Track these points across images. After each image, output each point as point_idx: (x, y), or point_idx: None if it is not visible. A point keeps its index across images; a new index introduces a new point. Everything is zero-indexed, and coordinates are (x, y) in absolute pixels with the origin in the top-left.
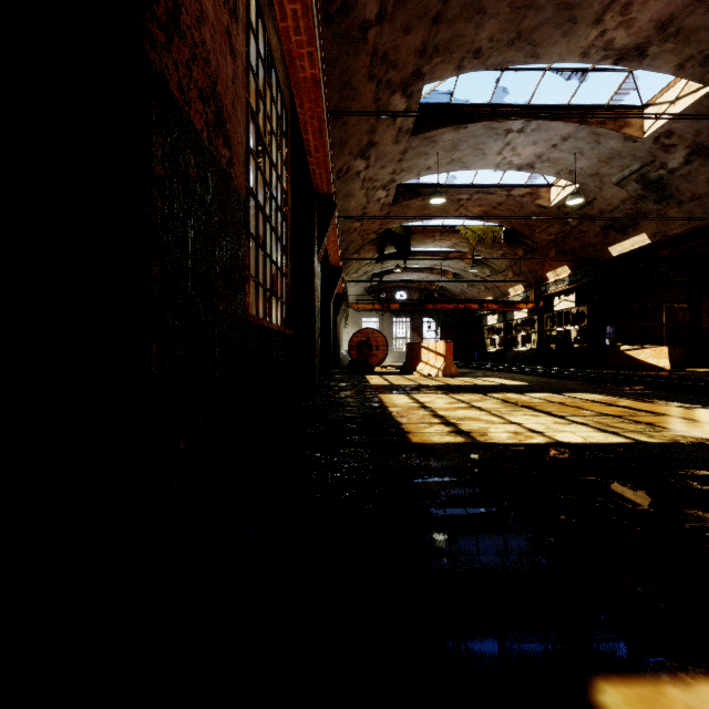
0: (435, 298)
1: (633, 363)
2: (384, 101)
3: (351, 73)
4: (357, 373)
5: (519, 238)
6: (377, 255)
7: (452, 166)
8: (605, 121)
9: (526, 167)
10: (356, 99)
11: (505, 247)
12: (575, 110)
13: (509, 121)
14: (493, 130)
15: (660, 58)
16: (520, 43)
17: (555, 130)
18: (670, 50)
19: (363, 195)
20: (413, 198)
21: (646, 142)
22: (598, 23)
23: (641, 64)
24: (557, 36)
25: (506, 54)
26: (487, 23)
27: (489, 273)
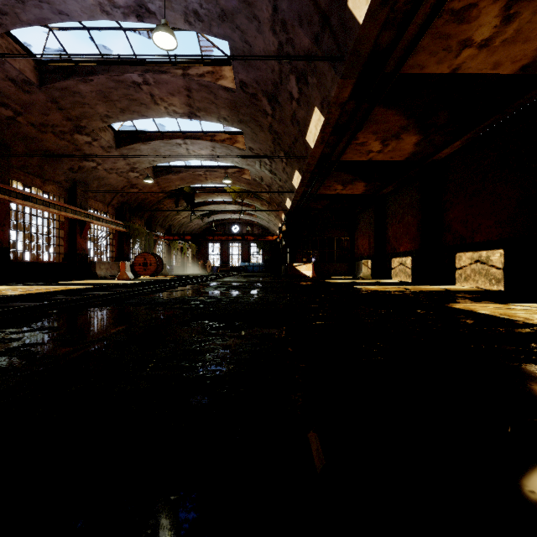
0: (214, 232)
1: (297, 274)
2: (71, 138)
3: (25, 133)
4: (89, 279)
5: (257, 195)
6: (185, 204)
7: (170, 159)
8: (225, 140)
9: (214, 160)
10: (43, 141)
11: (258, 200)
12: (207, 134)
13: (172, 140)
14: (169, 143)
15: (207, 117)
16: (128, 112)
17: (203, 143)
18: (206, 115)
19: (118, 176)
20: (168, 174)
21: (248, 151)
22: (159, 104)
23: (202, 119)
24: (144, 109)
25: (127, 116)
26: (97, 107)
27: (267, 215)
